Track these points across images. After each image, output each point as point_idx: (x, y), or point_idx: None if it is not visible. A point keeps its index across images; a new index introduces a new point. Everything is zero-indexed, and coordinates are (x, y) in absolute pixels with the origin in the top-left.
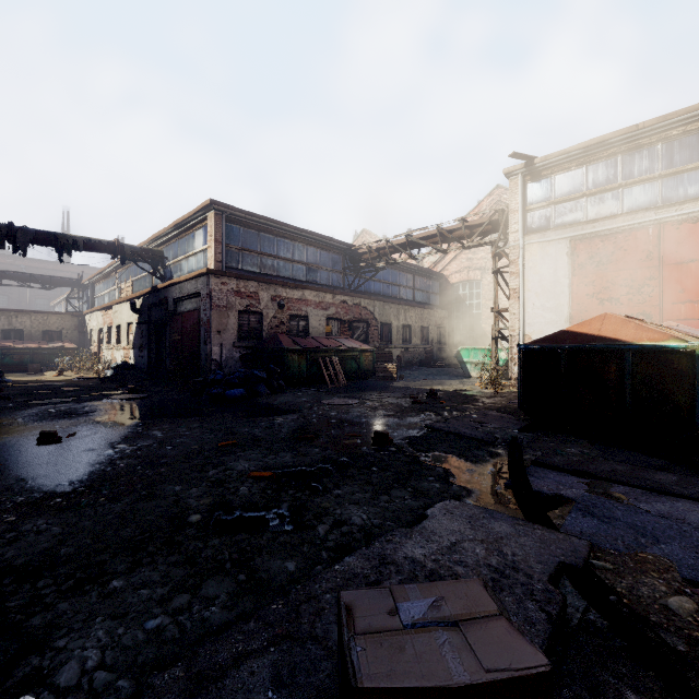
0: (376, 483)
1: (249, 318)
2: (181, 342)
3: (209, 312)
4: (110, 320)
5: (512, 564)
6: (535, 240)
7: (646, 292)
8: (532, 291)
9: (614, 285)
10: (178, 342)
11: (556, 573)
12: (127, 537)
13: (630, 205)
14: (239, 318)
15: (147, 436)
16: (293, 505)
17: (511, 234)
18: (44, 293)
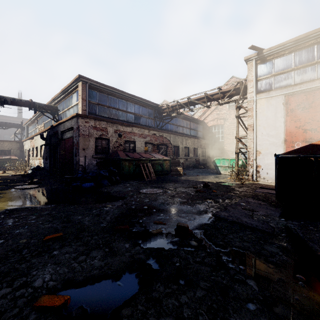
0: None
1: (102, 142)
2: (64, 155)
3: (77, 138)
4: (33, 144)
5: None
6: (263, 97)
7: None
8: (261, 125)
9: (313, 121)
10: (63, 155)
11: None
12: None
13: None
14: (96, 142)
15: None
16: None
17: (248, 94)
18: (8, 132)
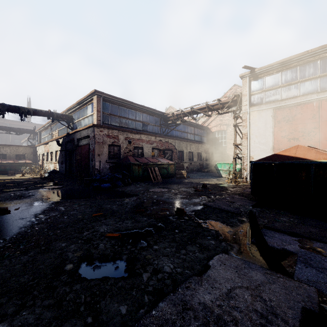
0: (178, 240)
1: (114, 148)
2: (81, 160)
3: (93, 145)
4: (48, 149)
5: (271, 309)
6: (255, 109)
7: (312, 135)
8: (254, 134)
9: (295, 131)
10: (79, 160)
11: (303, 318)
12: (23, 283)
13: (304, 91)
14: (109, 148)
15: (56, 210)
16: (129, 257)
17: (243, 106)
18: (18, 136)
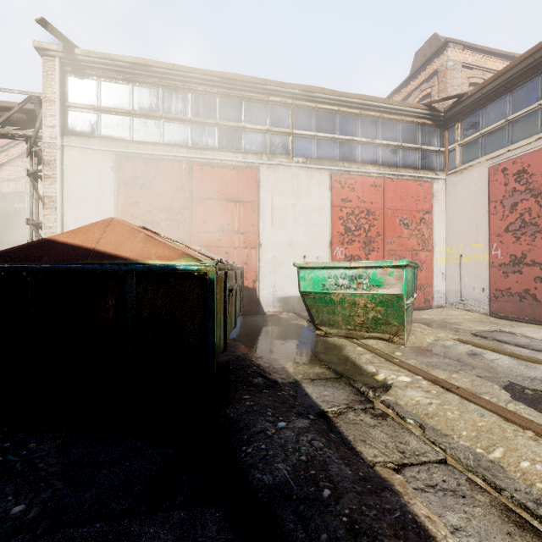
0: None
1: None
2: None
3: None
4: None
5: None
6: (77, 144)
7: (180, 219)
8: (73, 202)
9: (156, 209)
10: None
11: None
12: None
13: (169, 138)
14: None
15: None
16: None
17: (46, 127)
18: None
